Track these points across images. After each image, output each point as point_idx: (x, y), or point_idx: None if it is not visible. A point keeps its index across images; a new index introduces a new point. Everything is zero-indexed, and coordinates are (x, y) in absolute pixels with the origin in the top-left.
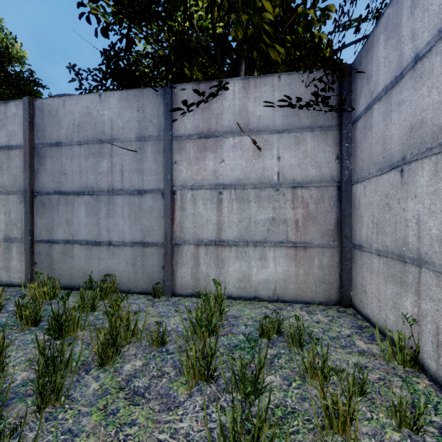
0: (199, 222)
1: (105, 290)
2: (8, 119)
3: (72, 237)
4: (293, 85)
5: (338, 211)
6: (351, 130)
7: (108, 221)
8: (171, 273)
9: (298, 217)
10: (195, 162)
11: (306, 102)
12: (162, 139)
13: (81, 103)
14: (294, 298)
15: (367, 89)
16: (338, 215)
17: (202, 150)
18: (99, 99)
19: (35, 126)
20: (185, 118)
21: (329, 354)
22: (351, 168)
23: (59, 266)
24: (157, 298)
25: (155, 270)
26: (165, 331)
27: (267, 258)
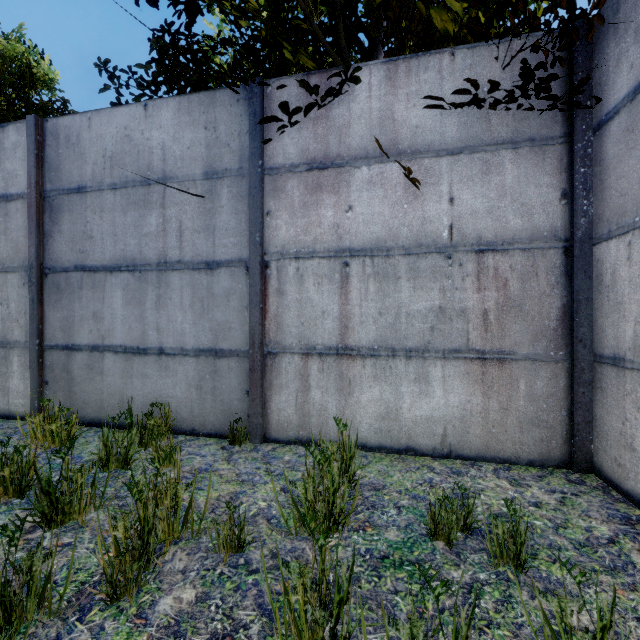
0: (308, 316)
1: (150, 430)
2: (6, 153)
3: (101, 341)
4: (479, 68)
5: (564, 294)
6: (593, 143)
7: (159, 314)
8: (261, 402)
9: (487, 306)
10: (302, 212)
11: (506, 92)
12: (246, 175)
13: (116, 120)
14: (480, 451)
15: (638, 52)
16: (566, 300)
17: (314, 190)
18: (143, 112)
19: (46, 161)
20: (285, 136)
21: (585, 589)
22: (593, 212)
23: (82, 387)
24: (237, 444)
25: (235, 397)
26: (244, 522)
27: (430, 379)
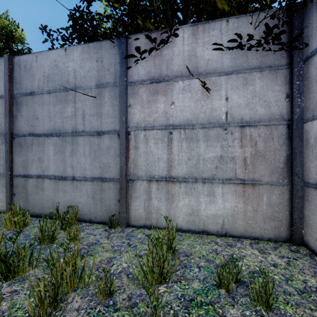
0: (151, 160)
1: (67, 221)
2: None
3: (42, 173)
4: (241, 28)
5: (287, 149)
6: (303, 68)
7: (72, 159)
8: (126, 206)
9: (246, 155)
10: (147, 105)
11: (257, 40)
12: (118, 86)
13: (50, 57)
14: (242, 233)
15: None
16: (288, 153)
17: (154, 93)
18: (64, 53)
19: (14, 79)
20: (138, 65)
21: None
22: (303, 105)
23: (33, 197)
24: (113, 228)
25: (112, 202)
26: (113, 280)
27: (215, 194)
